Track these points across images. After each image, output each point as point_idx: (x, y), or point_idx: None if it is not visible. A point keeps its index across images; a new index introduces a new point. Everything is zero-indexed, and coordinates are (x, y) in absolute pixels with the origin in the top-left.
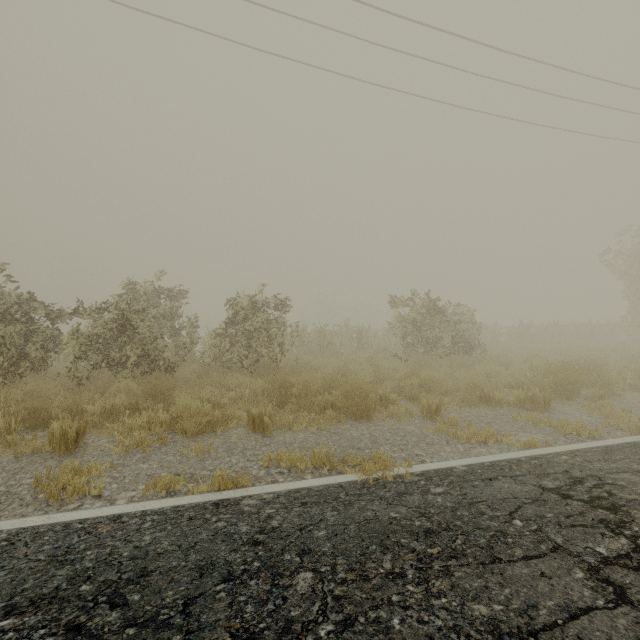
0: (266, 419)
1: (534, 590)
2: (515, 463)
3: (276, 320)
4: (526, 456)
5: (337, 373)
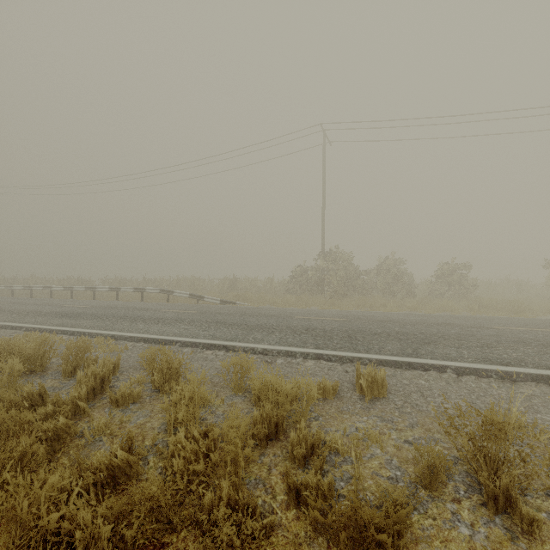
0: (476, 309)
1: None
2: None
3: (462, 276)
4: None
5: (504, 299)
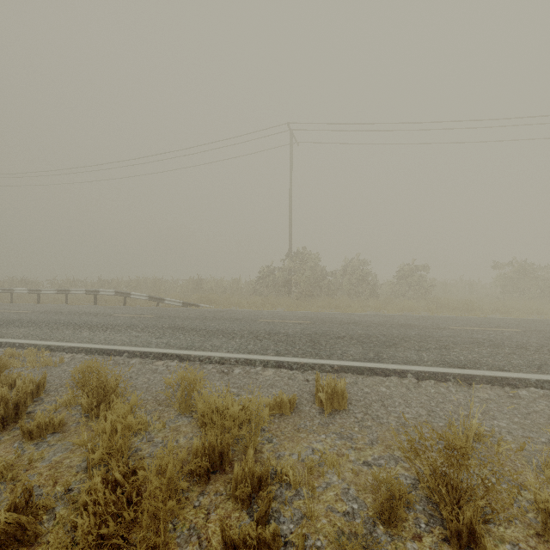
0: (434, 308)
1: (503, 321)
2: (523, 318)
3: (421, 277)
4: (529, 318)
5: (459, 299)
